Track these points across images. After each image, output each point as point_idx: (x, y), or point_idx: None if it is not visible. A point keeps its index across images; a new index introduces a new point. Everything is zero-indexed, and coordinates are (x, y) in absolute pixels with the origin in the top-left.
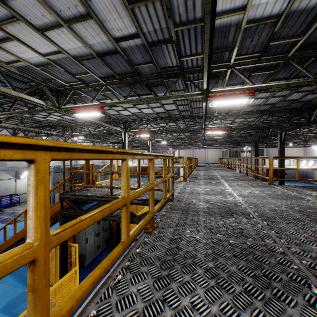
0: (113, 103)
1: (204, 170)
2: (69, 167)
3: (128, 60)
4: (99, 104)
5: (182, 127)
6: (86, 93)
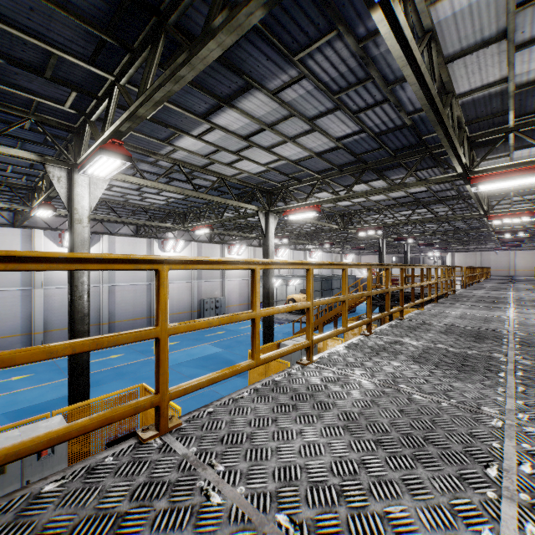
0: (394, 224)
1: (495, 283)
2: (320, 276)
3: (415, 198)
4: (380, 225)
5: (459, 226)
6: (363, 213)
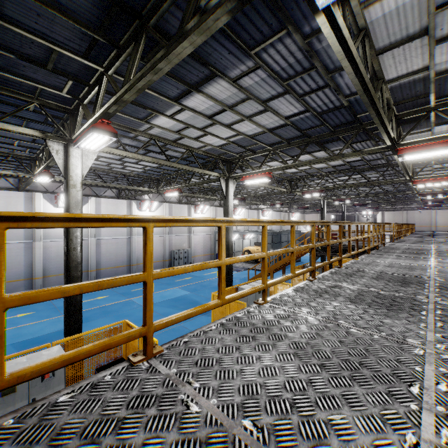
0: (333, 187)
1: (418, 237)
2: (271, 232)
3: (351, 166)
4: (322, 188)
5: (388, 189)
6: (307, 178)
